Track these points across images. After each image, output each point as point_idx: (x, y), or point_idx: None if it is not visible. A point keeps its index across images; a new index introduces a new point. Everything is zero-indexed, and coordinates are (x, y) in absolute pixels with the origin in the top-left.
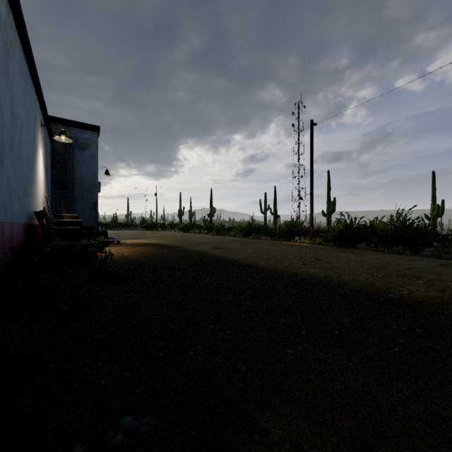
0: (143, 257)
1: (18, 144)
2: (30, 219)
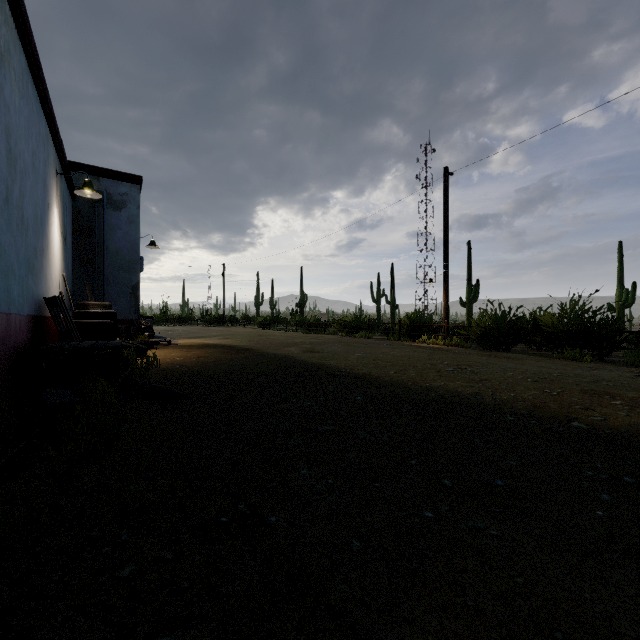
0: (203, 364)
1: (18, 198)
2: (38, 308)
